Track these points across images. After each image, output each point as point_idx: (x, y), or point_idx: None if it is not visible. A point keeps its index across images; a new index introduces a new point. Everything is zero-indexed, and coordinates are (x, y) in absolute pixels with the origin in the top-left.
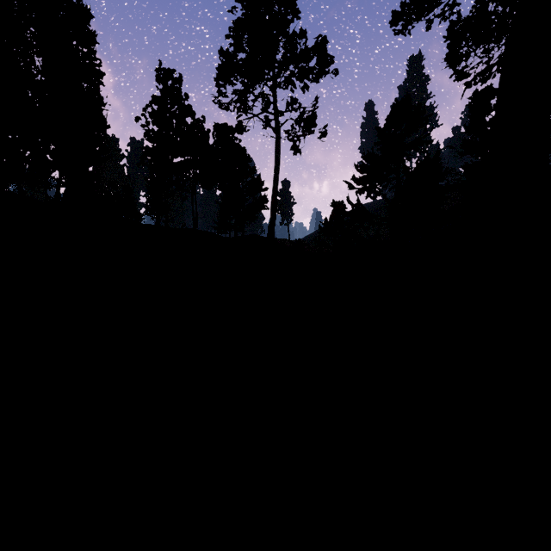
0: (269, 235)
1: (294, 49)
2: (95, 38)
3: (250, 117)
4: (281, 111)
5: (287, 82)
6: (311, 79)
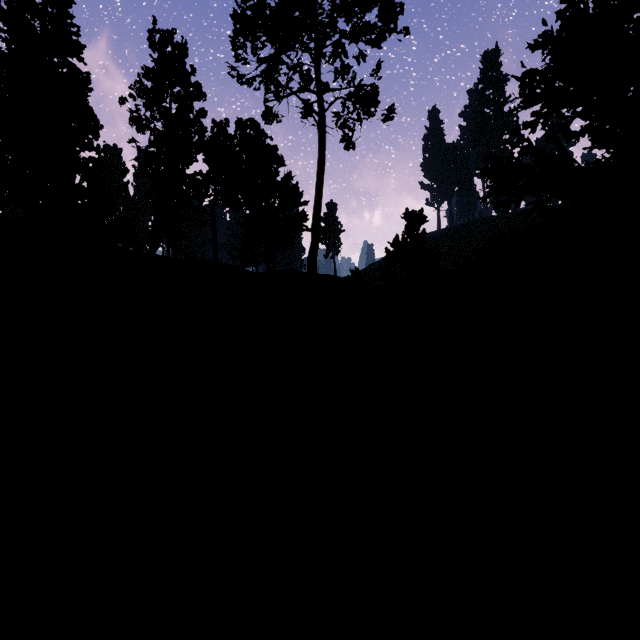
0: (310, 266)
1: None
2: None
3: (283, 96)
4: (326, 83)
5: (336, 51)
6: (369, 41)
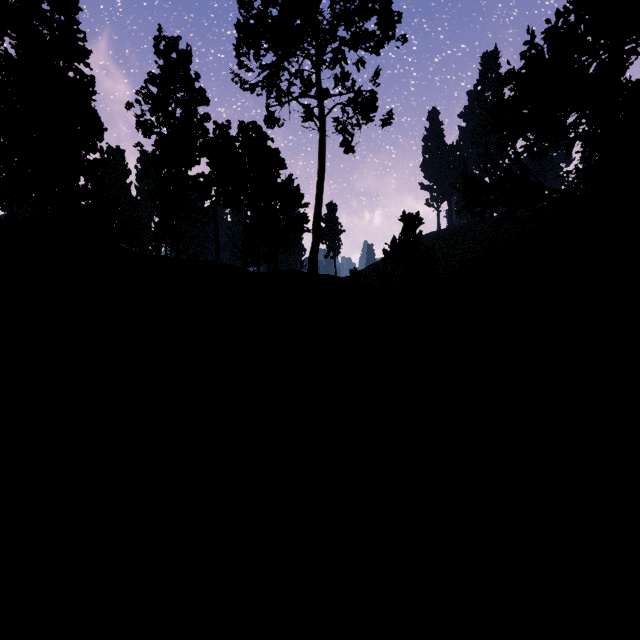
0: (311, 266)
1: (345, 3)
2: (77, 2)
3: (285, 102)
4: (326, 90)
5: (336, 58)
6: (368, 48)
